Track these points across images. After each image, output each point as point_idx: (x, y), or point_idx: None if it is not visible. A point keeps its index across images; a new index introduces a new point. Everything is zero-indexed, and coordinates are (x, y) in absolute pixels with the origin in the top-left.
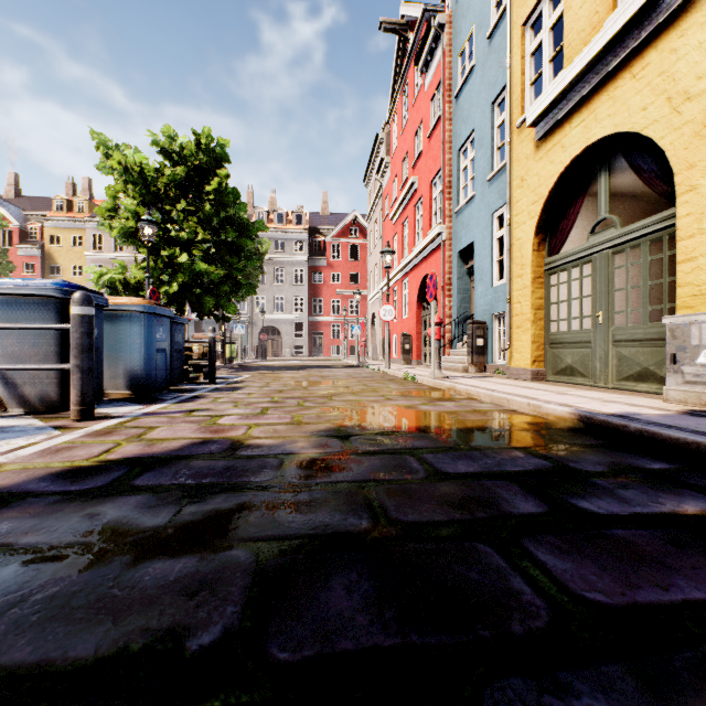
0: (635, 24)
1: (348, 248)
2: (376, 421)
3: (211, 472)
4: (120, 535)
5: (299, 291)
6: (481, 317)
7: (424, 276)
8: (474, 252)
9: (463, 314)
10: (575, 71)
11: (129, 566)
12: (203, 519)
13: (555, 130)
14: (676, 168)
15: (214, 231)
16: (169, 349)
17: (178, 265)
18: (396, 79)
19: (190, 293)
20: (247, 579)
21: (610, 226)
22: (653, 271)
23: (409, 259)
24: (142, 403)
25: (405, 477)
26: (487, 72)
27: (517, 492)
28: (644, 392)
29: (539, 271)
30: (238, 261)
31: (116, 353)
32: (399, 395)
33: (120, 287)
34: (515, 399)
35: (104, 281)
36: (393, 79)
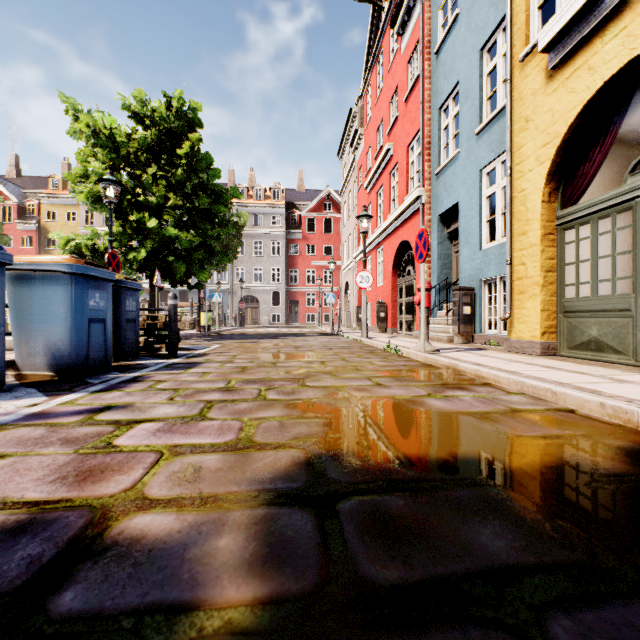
0: None
1: (322, 222)
2: (375, 442)
3: None
4: None
5: (276, 262)
6: (467, 283)
7: (400, 243)
8: (459, 213)
9: (444, 281)
10: None
11: None
12: None
13: (578, 51)
14: None
15: (186, 197)
16: (110, 318)
17: (147, 230)
18: (370, 51)
19: (160, 260)
20: None
21: None
22: None
23: (385, 227)
24: (53, 391)
25: None
26: (474, 16)
27: None
28: None
29: (550, 227)
30: (212, 229)
31: (34, 324)
32: (390, 377)
33: (87, 253)
34: (571, 394)
35: (71, 248)
36: (367, 51)
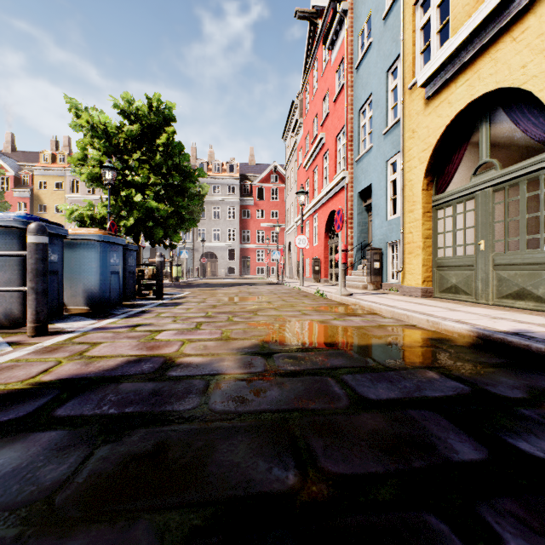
0: None
1: (269, 191)
2: (296, 337)
3: (136, 398)
4: (10, 497)
5: (232, 225)
6: (377, 244)
7: (330, 212)
8: (372, 192)
9: (362, 243)
10: (461, 37)
11: None
12: (112, 468)
13: (442, 89)
14: None
15: (163, 176)
16: (122, 271)
17: (134, 203)
18: (308, 57)
19: (143, 226)
20: None
21: (491, 168)
22: (530, 206)
23: (319, 199)
24: (96, 317)
25: (328, 405)
26: (382, 46)
27: (448, 427)
28: (522, 308)
29: (428, 207)
30: (183, 201)
31: (76, 275)
32: (313, 310)
33: (88, 221)
34: (415, 316)
35: (75, 216)
36: (305, 57)
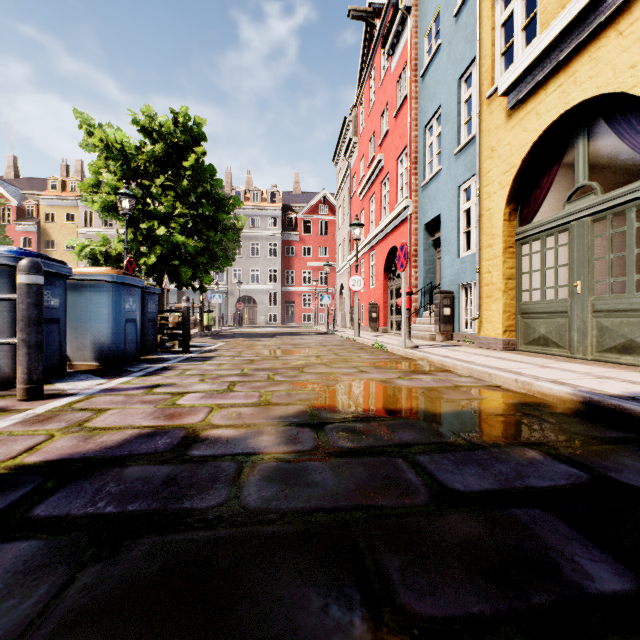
0: None
1: (318, 224)
2: (352, 402)
3: (144, 489)
4: None
5: (273, 264)
6: (448, 287)
7: (390, 248)
8: (441, 224)
9: (429, 285)
10: (553, 33)
11: None
12: (98, 605)
13: (529, 98)
14: None
15: (191, 205)
16: (139, 319)
17: (156, 237)
18: (363, 65)
19: (168, 265)
20: None
21: (589, 193)
22: None
23: (376, 233)
24: (106, 376)
25: (402, 500)
26: (453, 49)
27: (570, 536)
28: (630, 364)
29: (510, 241)
30: (215, 235)
31: (83, 324)
32: (372, 366)
33: (101, 258)
34: (499, 374)
35: (86, 253)
36: (360, 65)
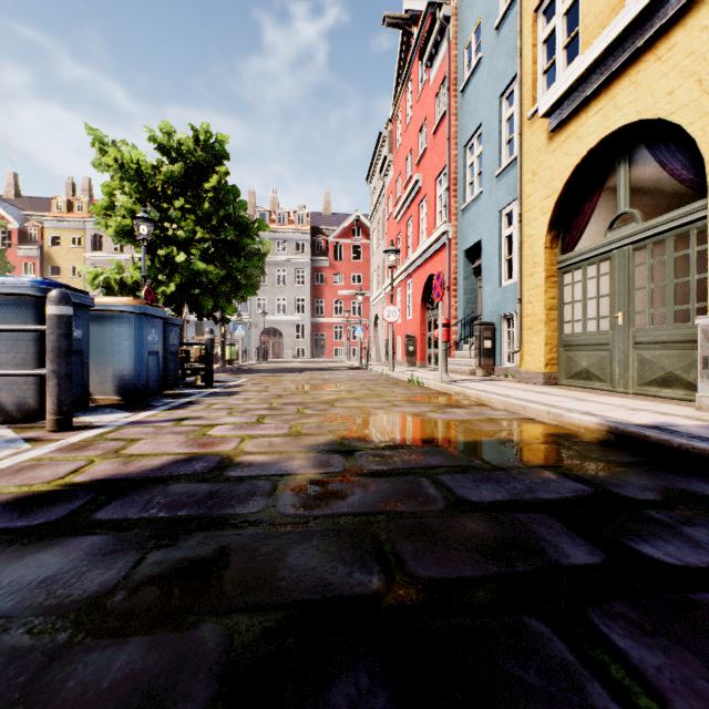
0: (661, 2)
1: (350, 249)
2: (383, 432)
3: (190, 501)
4: (55, 601)
5: (301, 292)
6: (489, 318)
7: (428, 276)
8: (482, 250)
9: (470, 315)
10: (593, 55)
11: (52, 659)
12: (169, 573)
13: (570, 120)
14: (708, 155)
15: (213, 229)
16: (162, 351)
17: (175, 264)
18: (400, 76)
19: (188, 294)
20: (212, 686)
21: (630, 221)
22: (679, 269)
23: (413, 259)
24: (131, 410)
25: (421, 507)
26: (494, 64)
27: (561, 531)
28: (669, 398)
29: (552, 270)
30: (238, 261)
31: (104, 356)
32: (406, 401)
33: (116, 287)
34: (533, 407)
35: (99, 281)
36: (396, 76)
